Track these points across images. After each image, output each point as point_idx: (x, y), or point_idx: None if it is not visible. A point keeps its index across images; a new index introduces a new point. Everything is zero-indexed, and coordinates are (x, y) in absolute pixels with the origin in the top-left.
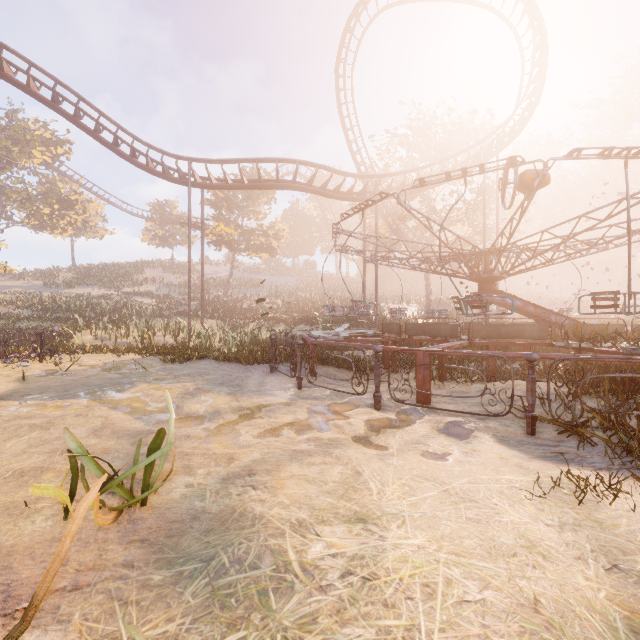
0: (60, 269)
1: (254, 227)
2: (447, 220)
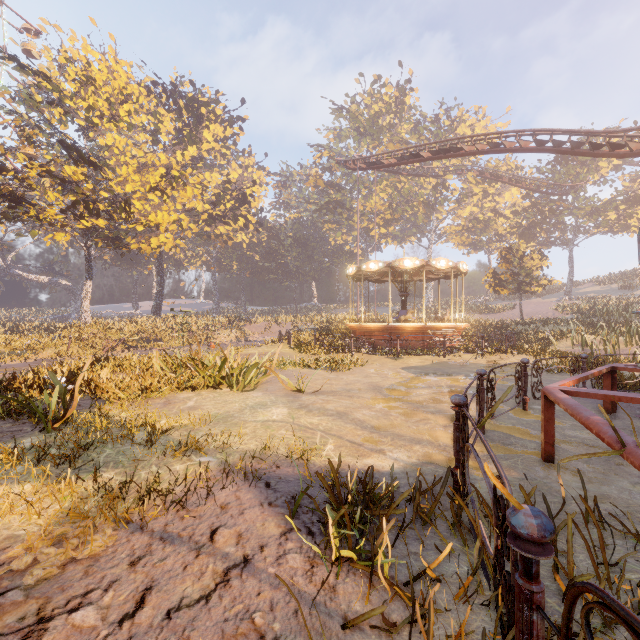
0: None
1: None
2: None
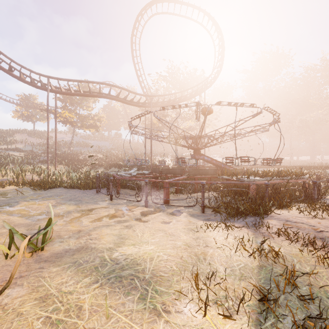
0: None
1: (86, 114)
2: (184, 118)
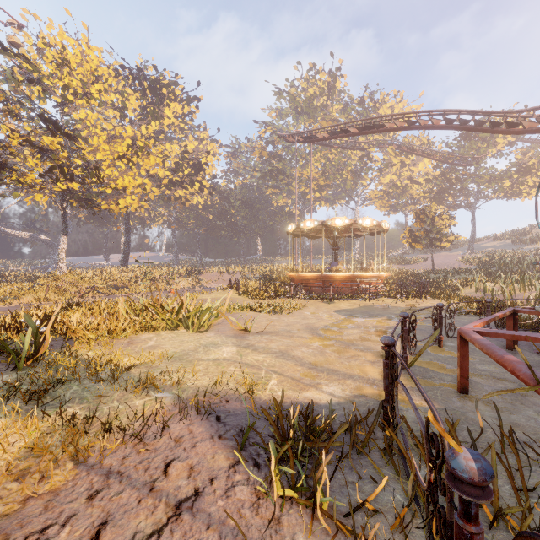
0: (534, 226)
1: None
2: None
